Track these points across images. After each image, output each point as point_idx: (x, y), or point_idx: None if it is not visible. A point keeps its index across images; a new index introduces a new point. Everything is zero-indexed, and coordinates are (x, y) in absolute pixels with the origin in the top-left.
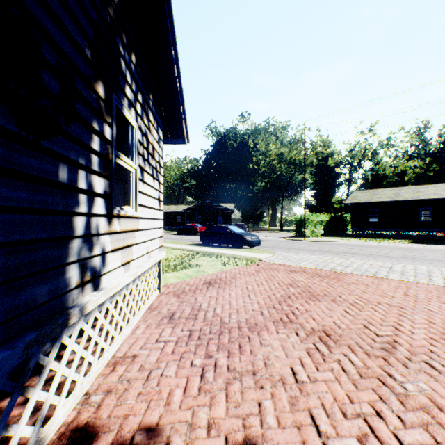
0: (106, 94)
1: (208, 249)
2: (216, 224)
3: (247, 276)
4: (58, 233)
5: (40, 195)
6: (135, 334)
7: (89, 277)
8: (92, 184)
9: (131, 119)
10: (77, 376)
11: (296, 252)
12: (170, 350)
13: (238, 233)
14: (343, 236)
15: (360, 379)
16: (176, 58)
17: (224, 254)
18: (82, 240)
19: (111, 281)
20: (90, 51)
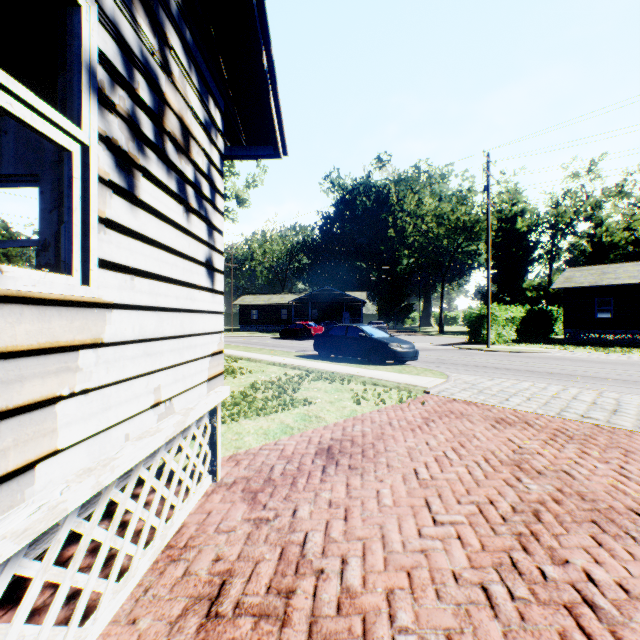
0: None
1: (328, 367)
2: (340, 322)
3: (409, 433)
4: None
5: None
6: None
7: None
8: None
9: None
10: None
11: (485, 373)
12: None
13: (378, 338)
14: (550, 343)
15: None
16: None
17: (355, 377)
18: None
19: None
20: None
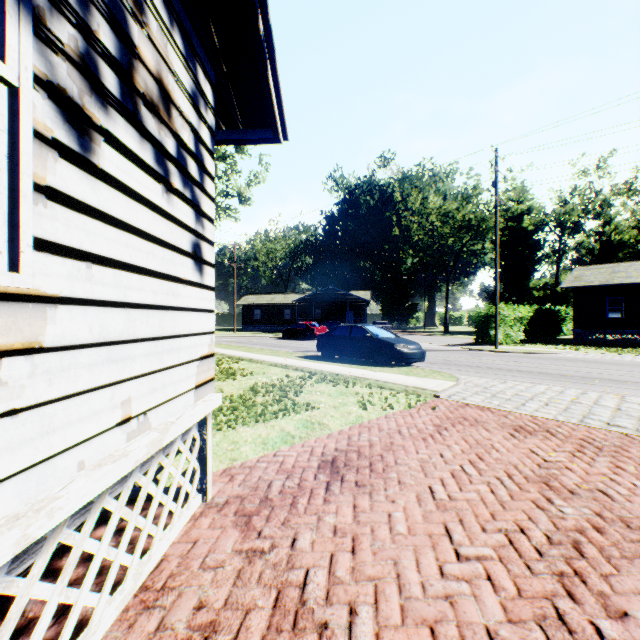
0: None
1: (331, 368)
2: (343, 322)
3: (421, 443)
4: None
5: None
6: None
7: None
8: None
9: None
10: None
11: (496, 375)
12: None
13: (383, 338)
14: (559, 343)
15: None
16: None
17: (360, 380)
18: None
19: None
20: None
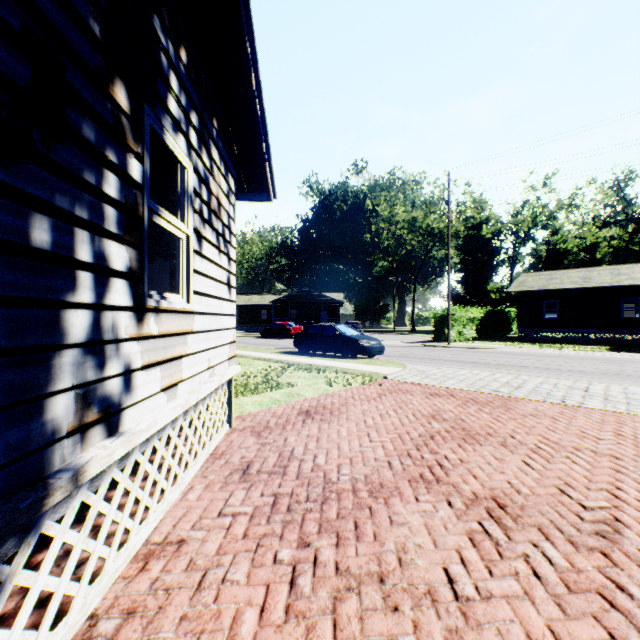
0: (132, 105)
1: (306, 360)
2: (318, 322)
3: (365, 402)
4: (28, 339)
5: None
6: (187, 500)
7: (96, 414)
8: (102, 254)
9: (179, 154)
10: (75, 587)
11: (437, 364)
12: (240, 530)
13: (350, 335)
14: (505, 341)
15: (568, 594)
16: (255, 60)
17: (329, 368)
18: (81, 351)
19: (141, 419)
20: (99, 24)
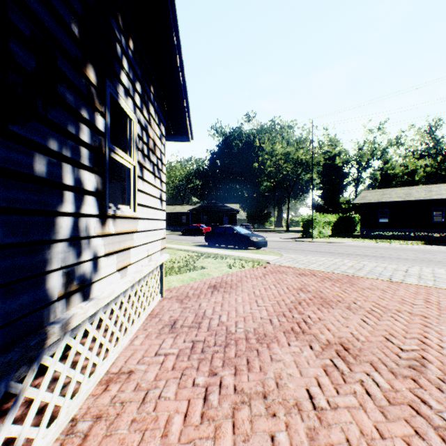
0: (98, 80)
1: (214, 251)
2: (221, 224)
3: (254, 279)
4: (34, 236)
5: (7, 190)
6: (133, 345)
7: (76, 286)
8: (79, 180)
9: (128, 111)
10: (62, 400)
11: (304, 253)
12: (170, 365)
13: (244, 234)
14: (351, 237)
15: (389, 406)
16: (179, 47)
17: (229, 256)
18: (66, 244)
19: (104, 289)
20: (77, 27)
